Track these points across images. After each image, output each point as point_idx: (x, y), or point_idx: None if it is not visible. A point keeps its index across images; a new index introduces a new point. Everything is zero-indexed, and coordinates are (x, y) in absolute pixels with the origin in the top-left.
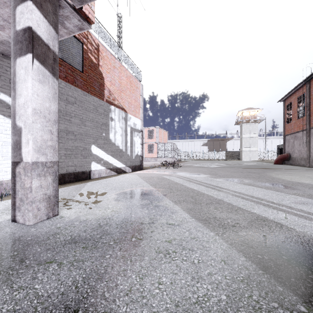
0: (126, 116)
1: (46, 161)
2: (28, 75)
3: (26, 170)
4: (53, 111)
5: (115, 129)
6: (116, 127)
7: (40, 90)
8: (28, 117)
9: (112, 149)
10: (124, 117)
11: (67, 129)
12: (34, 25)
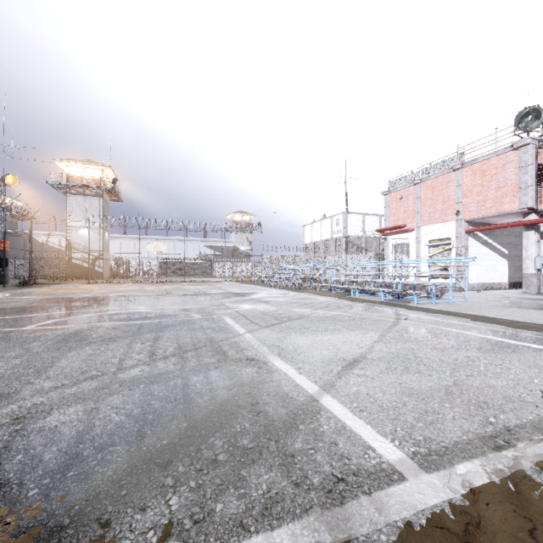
0: None
1: None
2: None
3: None
4: None
5: None
6: None
7: None
8: None
9: None
10: None
11: (515, 254)
12: None
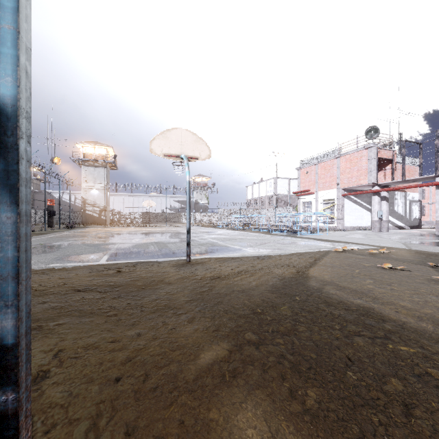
0: (405, 194)
1: (387, 220)
2: (384, 204)
3: (384, 222)
4: (388, 210)
5: (397, 204)
6: (398, 203)
7: (386, 207)
8: (384, 212)
9: (396, 215)
10: (404, 195)
11: None
12: (385, 195)
